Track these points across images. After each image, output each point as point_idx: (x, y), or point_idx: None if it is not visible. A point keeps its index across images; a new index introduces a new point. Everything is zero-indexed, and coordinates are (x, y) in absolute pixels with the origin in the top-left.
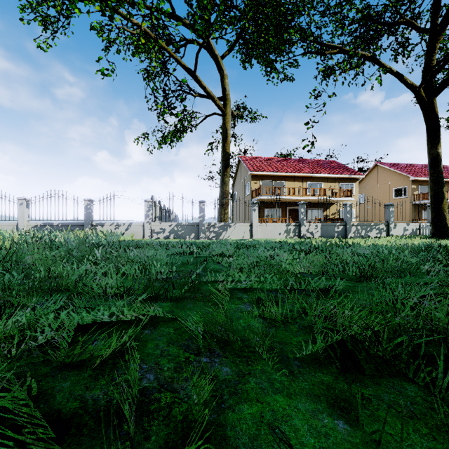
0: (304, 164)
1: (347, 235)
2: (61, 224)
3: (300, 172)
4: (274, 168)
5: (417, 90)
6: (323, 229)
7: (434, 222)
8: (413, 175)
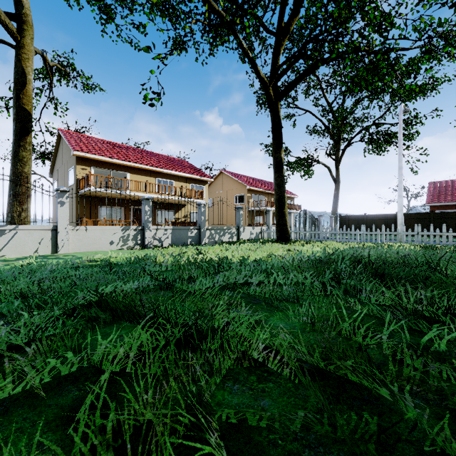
0: (154, 157)
1: (202, 241)
2: None
3: (148, 165)
4: (113, 154)
5: (268, 87)
6: (175, 235)
7: (279, 225)
8: (249, 185)
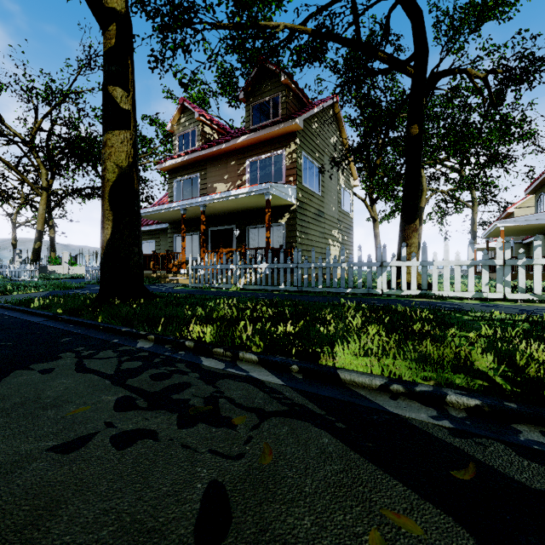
0: None
1: None
2: None
3: None
4: None
5: None
6: None
7: None
8: None
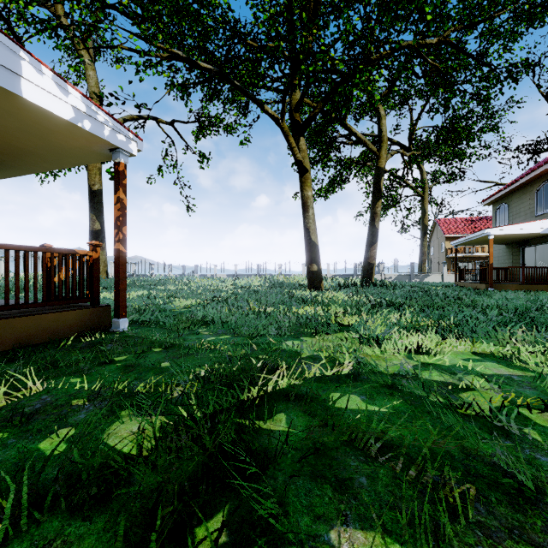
0: None
1: None
2: (343, 275)
3: None
4: (467, 230)
5: None
6: None
7: None
8: None
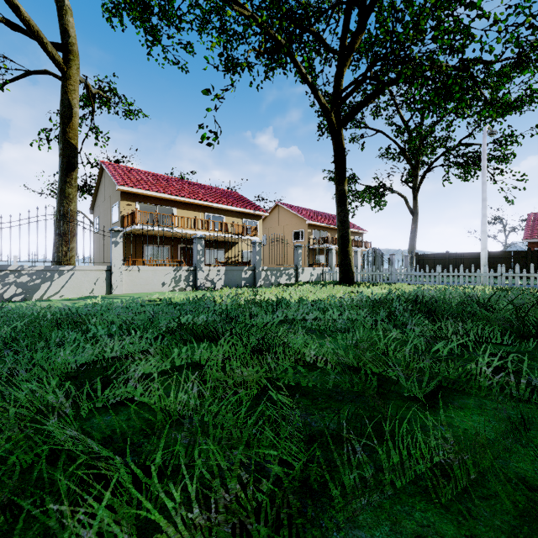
0: (202, 190)
1: (256, 283)
2: None
3: (196, 199)
4: (159, 187)
5: (329, 114)
6: (228, 276)
7: (342, 266)
8: (309, 219)
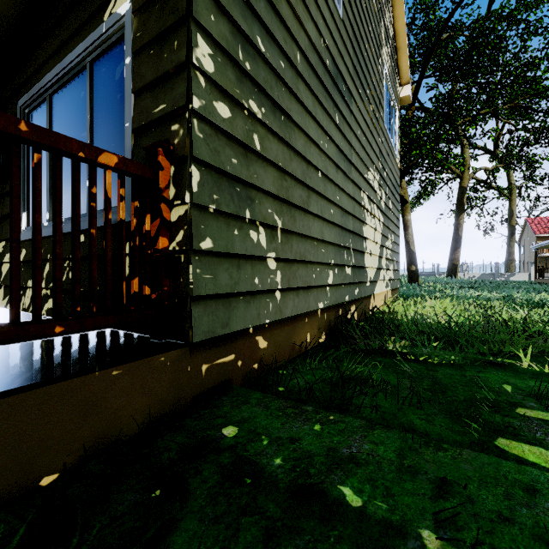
0: None
1: None
2: (426, 274)
3: None
4: None
5: None
6: None
7: None
8: None
